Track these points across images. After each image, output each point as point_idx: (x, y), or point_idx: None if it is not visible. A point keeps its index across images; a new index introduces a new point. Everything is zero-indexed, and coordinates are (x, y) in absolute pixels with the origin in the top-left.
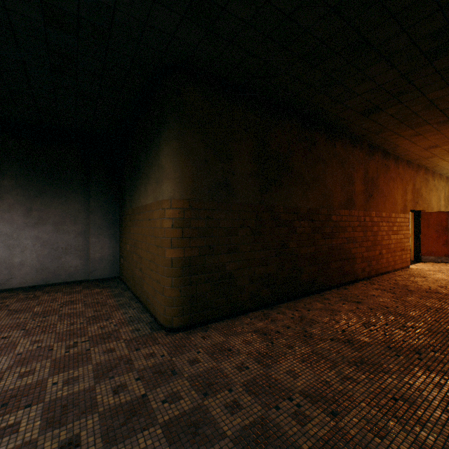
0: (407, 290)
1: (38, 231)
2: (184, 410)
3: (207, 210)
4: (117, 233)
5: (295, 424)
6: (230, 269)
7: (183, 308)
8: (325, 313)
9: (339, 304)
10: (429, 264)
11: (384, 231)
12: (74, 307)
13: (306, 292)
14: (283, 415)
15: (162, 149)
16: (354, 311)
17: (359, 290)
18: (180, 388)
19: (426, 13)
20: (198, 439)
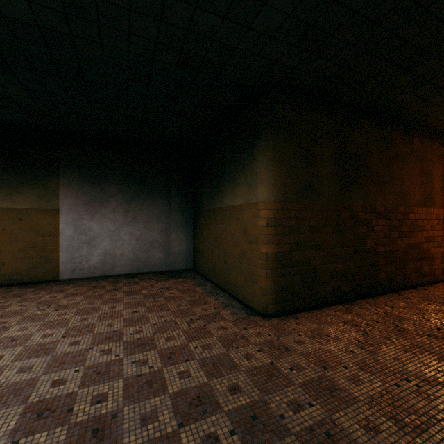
0: None
1: (133, 228)
2: (311, 377)
3: (295, 210)
4: (191, 231)
5: (421, 399)
6: (314, 265)
7: (276, 297)
8: (411, 311)
9: (424, 303)
10: None
11: None
12: (172, 292)
13: (383, 291)
14: (406, 391)
15: (256, 157)
16: (443, 311)
17: (442, 292)
18: (299, 361)
19: None
20: (336, 399)
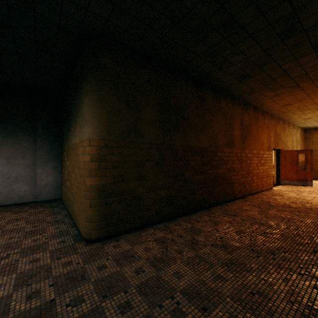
0: (270, 205)
1: None
2: (83, 312)
3: (120, 147)
4: (59, 166)
5: None
6: (139, 193)
7: (99, 224)
8: (210, 224)
9: (221, 216)
10: (286, 186)
11: (255, 163)
12: (17, 224)
13: (198, 208)
14: (164, 313)
15: (83, 99)
16: (231, 222)
17: (236, 206)
18: (85, 292)
19: (277, 1)
20: None
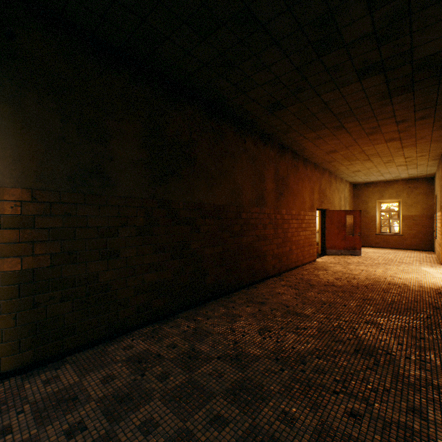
0: (310, 284)
1: None
2: None
3: (66, 203)
4: None
5: None
6: (106, 280)
7: (20, 342)
8: (225, 320)
9: (244, 306)
10: (332, 257)
11: (294, 228)
12: None
13: (213, 296)
14: None
15: None
16: (255, 314)
17: (267, 288)
18: None
19: None
20: None
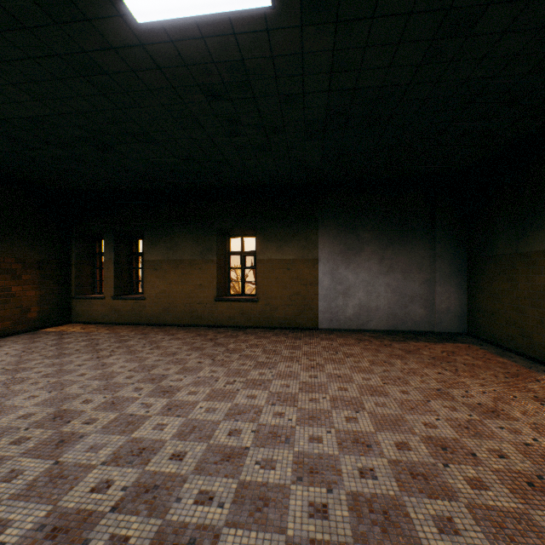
0: None
1: (388, 278)
2: None
3: None
4: (464, 283)
5: None
6: None
7: None
8: None
9: None
10: None
11: None
12: (465, 358)
13: None
14: None
15: None
16: None
17: None
18: None
19: None
20: None
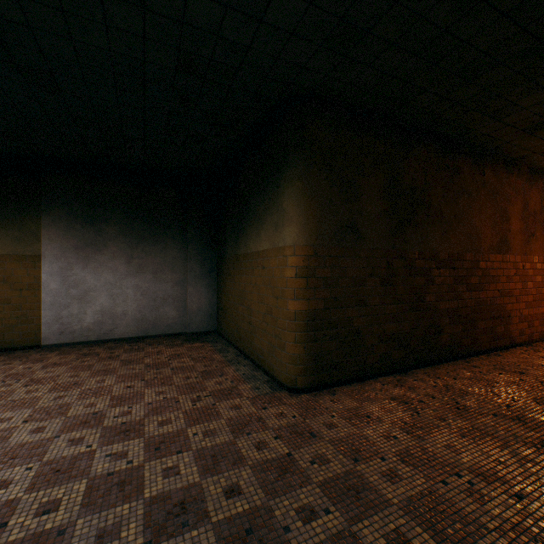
0: None
1: (139, 279)
2: (336, 472)
3: (332, 257)
4: (214, 283)
5: (471, 501)
6: (357, 325)
7: (307, 367)
8: (478, 383)
9: (494, 373)
10: None
11: None
12: (182, 361)
13: (447, 357)
14: (454, 491)
15: (283, 190)
16: (517, 383)
17: (519, 358)
18: (325, 451)
19: None
20: (362, 503)
